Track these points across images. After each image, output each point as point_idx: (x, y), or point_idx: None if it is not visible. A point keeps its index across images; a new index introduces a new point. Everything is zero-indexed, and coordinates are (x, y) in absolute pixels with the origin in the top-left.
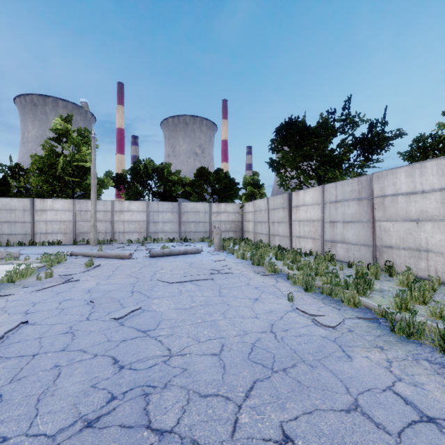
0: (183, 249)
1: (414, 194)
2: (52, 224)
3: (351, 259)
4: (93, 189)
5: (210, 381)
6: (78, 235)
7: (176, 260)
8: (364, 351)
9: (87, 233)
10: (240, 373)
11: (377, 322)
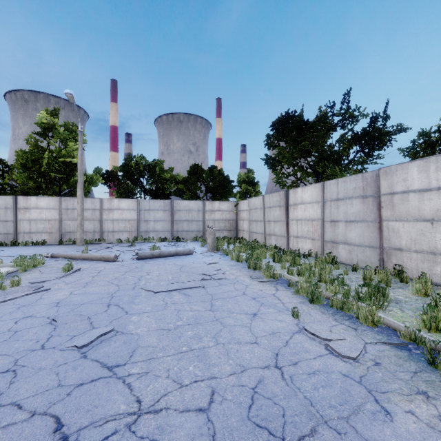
0: (174, 250)
1: (429, 191)
2: (36, 223)
3: (354, 261)
4: (80, 186)
5: None
6: (64, 234)
7: (166, 262)
8: (405, 401)
9: (74, 233)
10: None
11: (407, 349)
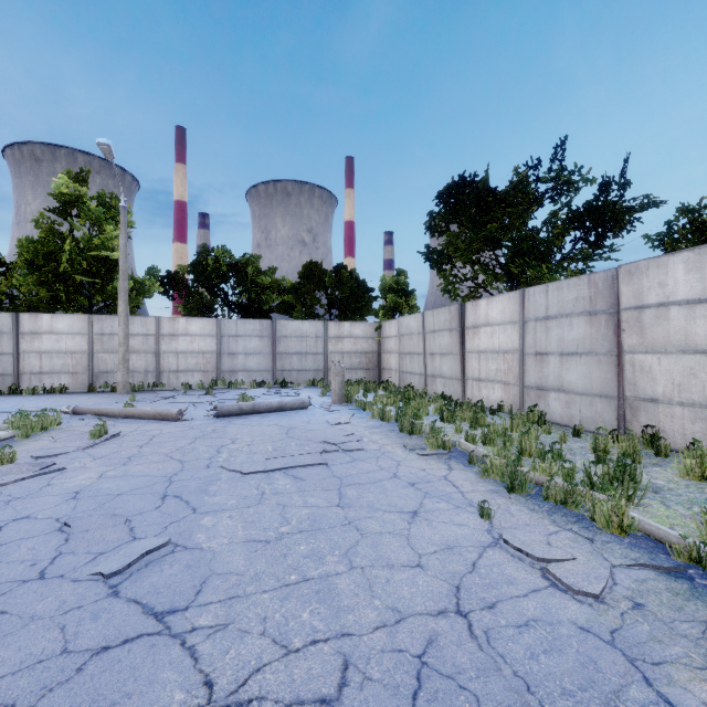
0: (277, 401)
1: (704, 302)
2: (51, 357)
3: (575, 420)
4: (122, 297)
5: None
6: (97, 376)
7: (263, 422)
8: (699, 681)
9: (113, 373)
10: None
11: (686, 576)
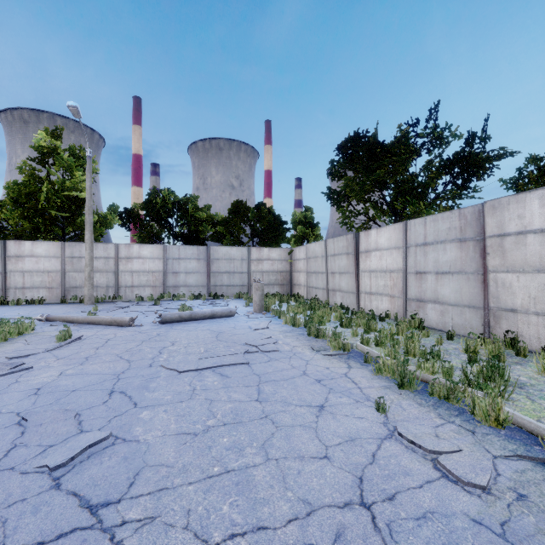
0: (210, 311)
1: None
2: (32, 275)
3: (448, 325)
4: (88, 227)
5: None
6: (68, 290)
7: (198, 328)
8: None
9: (81, 288)
10: None
11: None
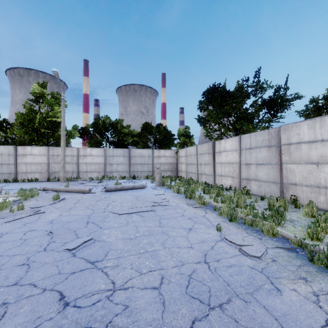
0: (132, 185)
1: (315, 142)
2: (31, 165)
3: (262, 193)
4: (62, 138)
5: (150, 321)
6: (51, 174)
7: (126, 194)
8: (291, 283)
9: (58, 173)
10: (179, 310)
11: (295, 251)
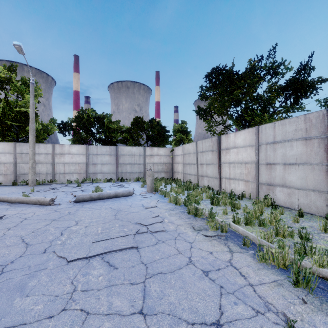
0: (114, 192)
1: None
2: None
3: (295, 204)
4: (31, 132)
5: None
6: (18, 176)
7: (103, 206)
8: None
9: (28, 175)
10: None
11: None
